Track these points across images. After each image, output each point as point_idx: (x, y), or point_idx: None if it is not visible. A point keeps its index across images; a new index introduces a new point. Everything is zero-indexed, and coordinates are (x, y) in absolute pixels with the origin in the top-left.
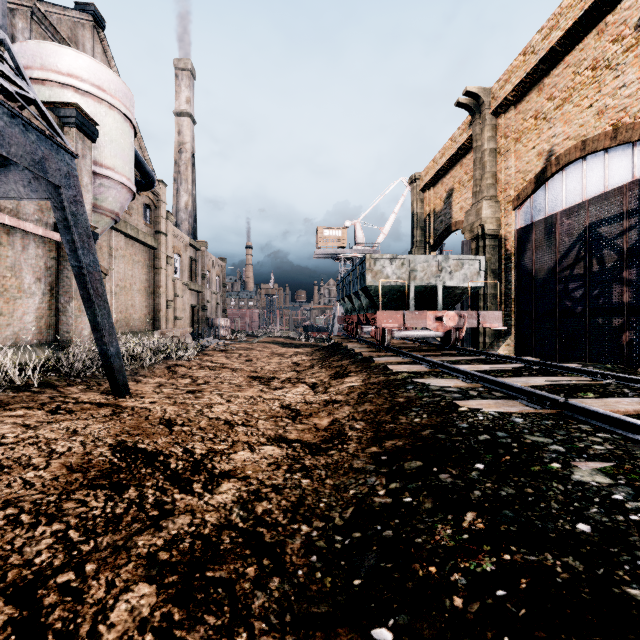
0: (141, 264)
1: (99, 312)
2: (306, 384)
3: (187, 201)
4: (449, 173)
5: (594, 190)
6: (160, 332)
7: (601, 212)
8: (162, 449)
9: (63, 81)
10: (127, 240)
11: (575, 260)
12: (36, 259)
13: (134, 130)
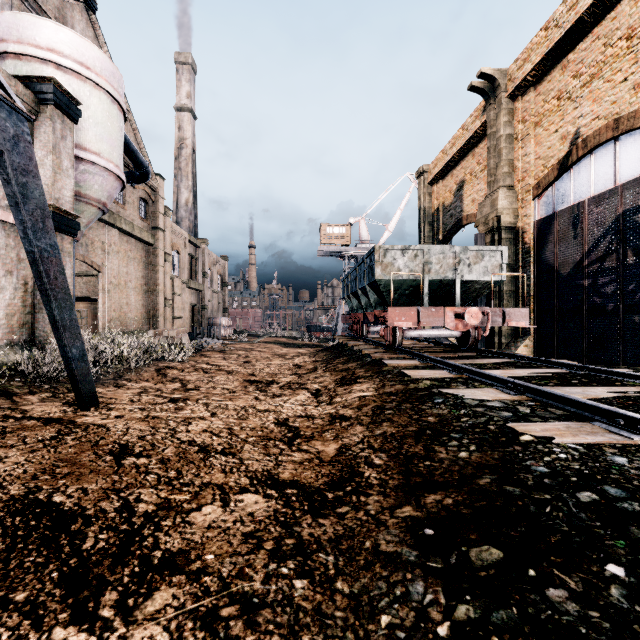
0: (137, 261)
1: (56, 306)
2: (308, 391)
3: (187, 198)
4: (460, 164)
5: (629, 173)
6: (154, 332)
7: (638, 197)
8: (87, 505)
9: (42, 56)
10: (122, 235)
11: (606, 252)
12: (6, 249)
13: (123, 114)
